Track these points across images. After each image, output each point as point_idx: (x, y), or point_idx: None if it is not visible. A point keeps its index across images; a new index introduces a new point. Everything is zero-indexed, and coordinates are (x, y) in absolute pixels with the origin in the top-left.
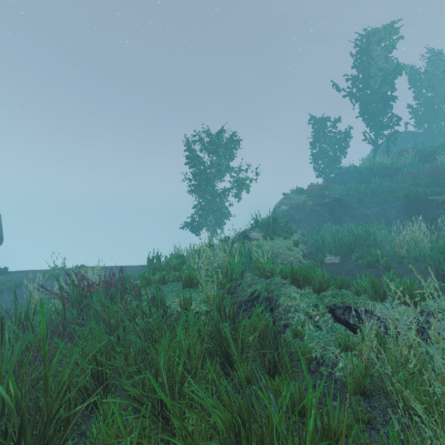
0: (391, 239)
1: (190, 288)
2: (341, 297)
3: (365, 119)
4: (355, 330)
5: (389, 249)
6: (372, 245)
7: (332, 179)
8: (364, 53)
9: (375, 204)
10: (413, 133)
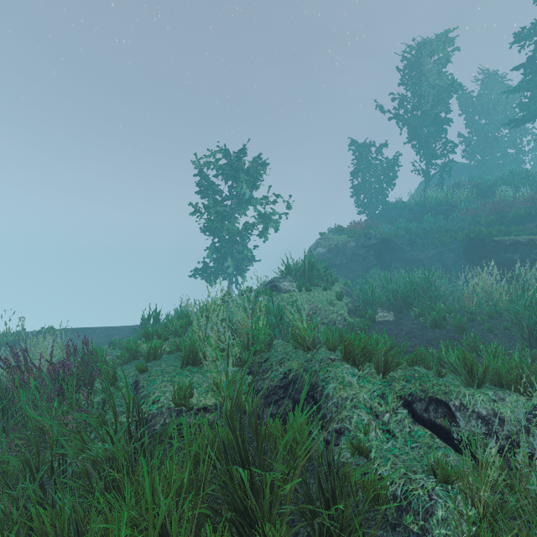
0: (451, 289)
1: (193, 366)
2: (420, 382)
3: (415, 146)
4: (447, 437)
5: (452, 301)
6: (434, 297)
7: (377, 217)
8: (414, 67)
9: (429, 246)
10: (465, 166)
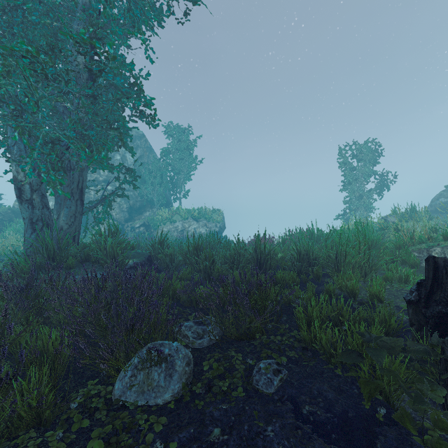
0: None
1: None
2: None
3: None
4: None
5: None
6: None
7: None
8: None
9: None
10: None
